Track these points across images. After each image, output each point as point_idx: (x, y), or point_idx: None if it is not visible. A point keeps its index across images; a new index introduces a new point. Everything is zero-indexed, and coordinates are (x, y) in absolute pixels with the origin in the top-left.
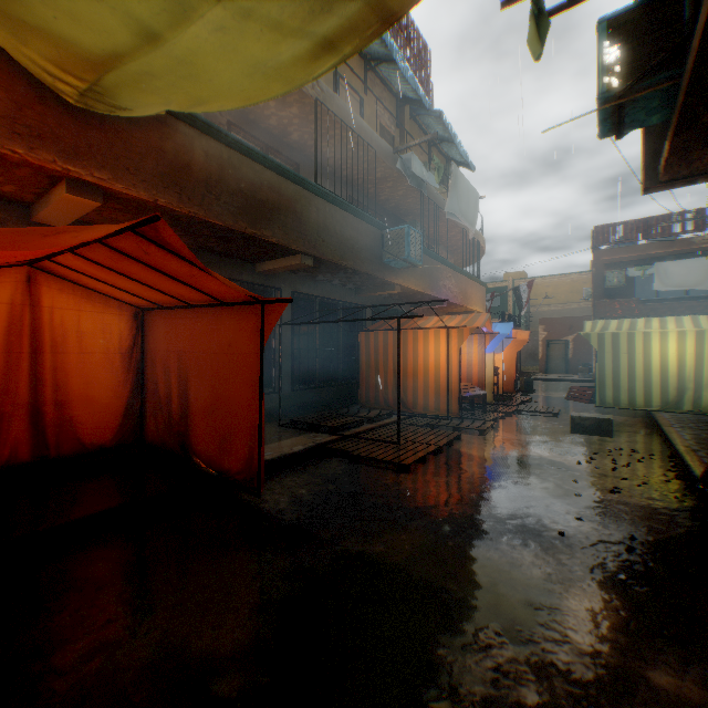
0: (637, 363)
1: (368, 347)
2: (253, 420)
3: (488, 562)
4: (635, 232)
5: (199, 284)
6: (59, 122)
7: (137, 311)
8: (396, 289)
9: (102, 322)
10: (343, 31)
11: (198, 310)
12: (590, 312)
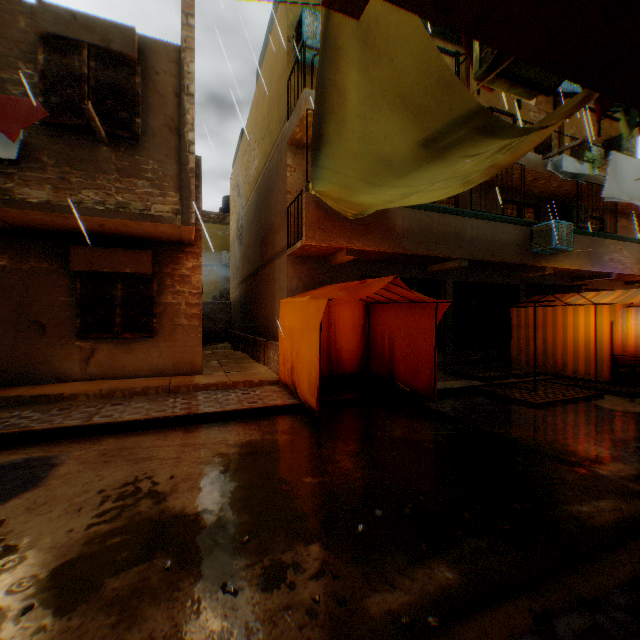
0: None
1: (518, 320)
2: (431, 363)
3: (566, 446)
4: None
5: (406, 296)
6: (344, 227)
7: (366, 304)
8: (546, 271)
9: (352, 311)
10: (478, 176)
11: (400, 304)
12: None
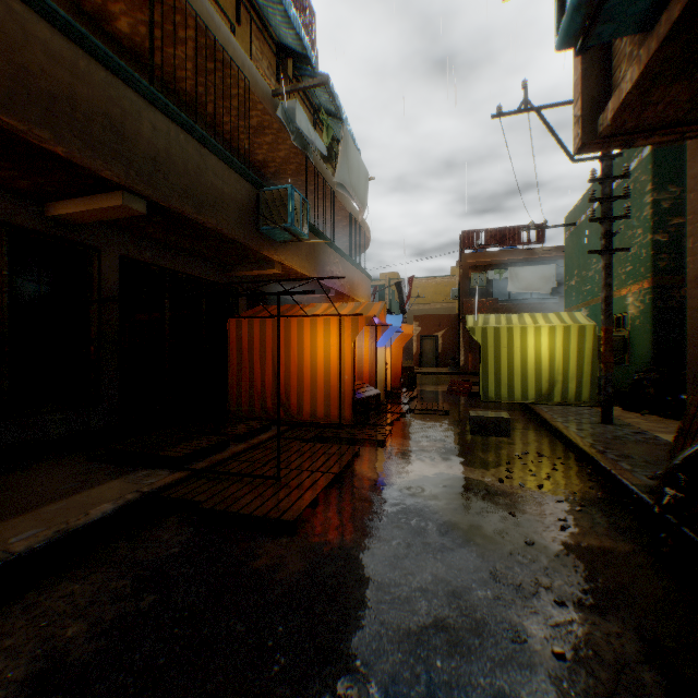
0: (517, 357)
1: (240, 340)
2: None
3: None
4: (494, 240)
5: None
6: None
7: None
8: (277, 268)
9: None
10: None
11: None
12: (451, 312)
